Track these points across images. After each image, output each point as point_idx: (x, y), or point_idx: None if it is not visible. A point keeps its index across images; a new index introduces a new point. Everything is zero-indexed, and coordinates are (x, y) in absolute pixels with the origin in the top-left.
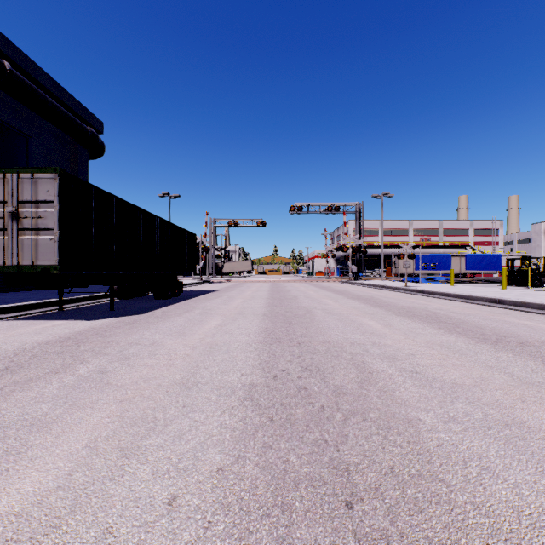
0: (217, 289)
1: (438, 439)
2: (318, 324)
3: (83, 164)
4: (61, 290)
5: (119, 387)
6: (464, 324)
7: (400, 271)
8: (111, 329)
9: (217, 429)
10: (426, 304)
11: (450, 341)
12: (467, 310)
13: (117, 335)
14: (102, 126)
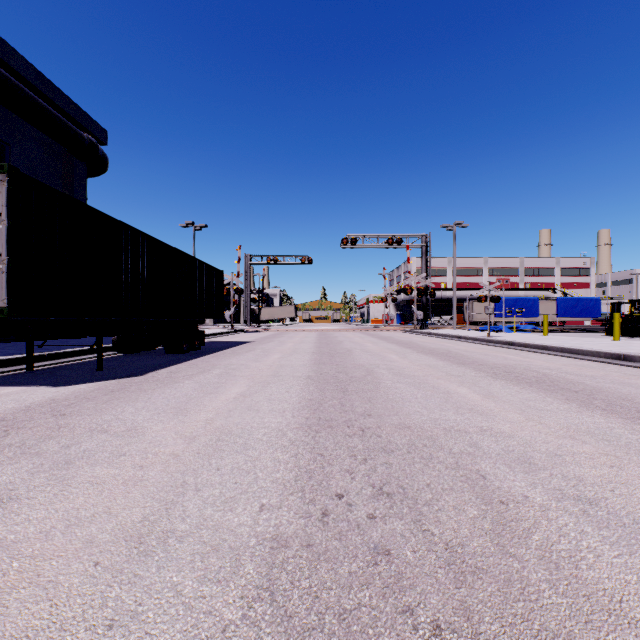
0: (251, 340)
1: None
2: (386, 394)
3: (80, 182)
4: (30, 343)
5: (4, 547)
6: (598, 392)
7: (474, 318)
8: (79, 401)
9: None
10: (524, 361)
11: (602, 426)
12: (587, 370)
13: (80, 414)
14: (105, 134)
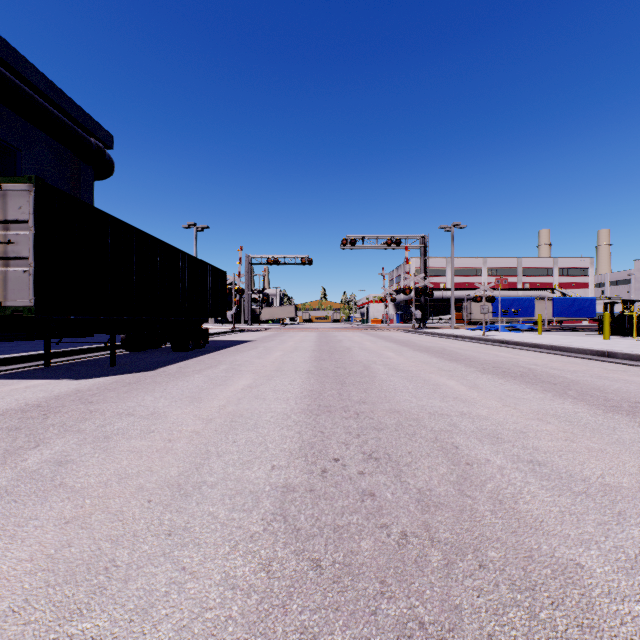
0: (252, 339)
1: (635, 619)
2: (380, 385)
3: (88, 186)
4: (48, 340)
5: (76, 491)
6: (575, 384)
7: (473, 317)
8: (102, 391)
9: (218, 591)
10: (514, 358)
11: (568, 411)
12: (571, 365)
13: (106, 402)
14: (111, 139)
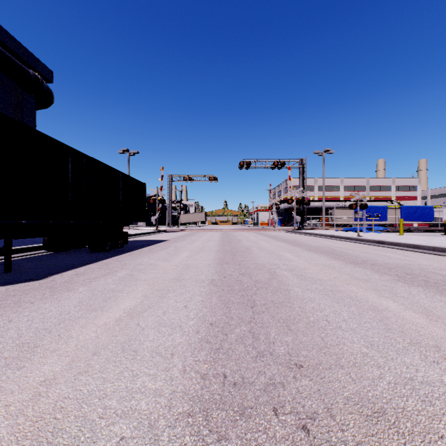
0: (168, 238)
1: None
2: (303, 311)
3: (30, 112)
4: None
5: None
6: None
7: (336, 221)
8: None
9: None
10: (409, 260)
11: None
12: None
13: None
14: (51, 74)
